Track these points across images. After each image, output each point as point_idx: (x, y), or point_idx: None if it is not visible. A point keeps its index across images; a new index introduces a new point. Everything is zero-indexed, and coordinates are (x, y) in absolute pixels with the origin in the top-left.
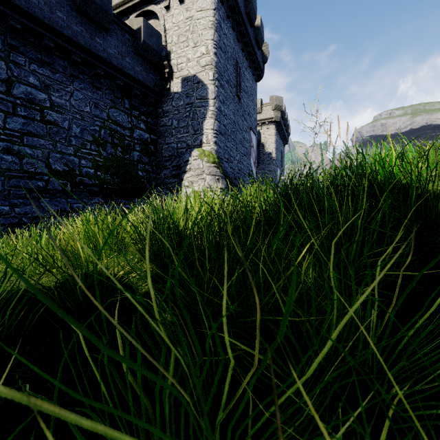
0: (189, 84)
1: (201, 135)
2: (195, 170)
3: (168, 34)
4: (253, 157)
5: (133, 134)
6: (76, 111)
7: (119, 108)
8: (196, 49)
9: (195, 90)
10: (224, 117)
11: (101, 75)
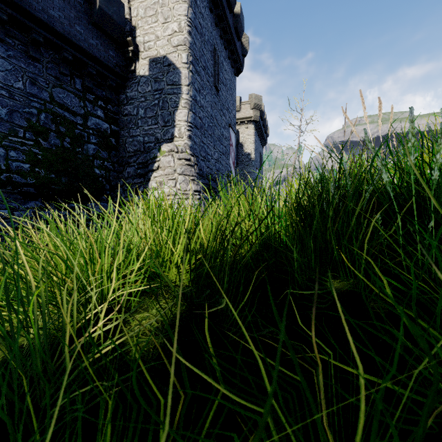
0: (158, 66)
1: (172, 128)
2: (165, 169)
3: (132, 6)
4: (232, 157)
5: (86, 122)
6: (1, 86)
7: (68, 89)
8: (167, 26)
9: (165, 74)
10: (200, 108)
11: (39, 43)
